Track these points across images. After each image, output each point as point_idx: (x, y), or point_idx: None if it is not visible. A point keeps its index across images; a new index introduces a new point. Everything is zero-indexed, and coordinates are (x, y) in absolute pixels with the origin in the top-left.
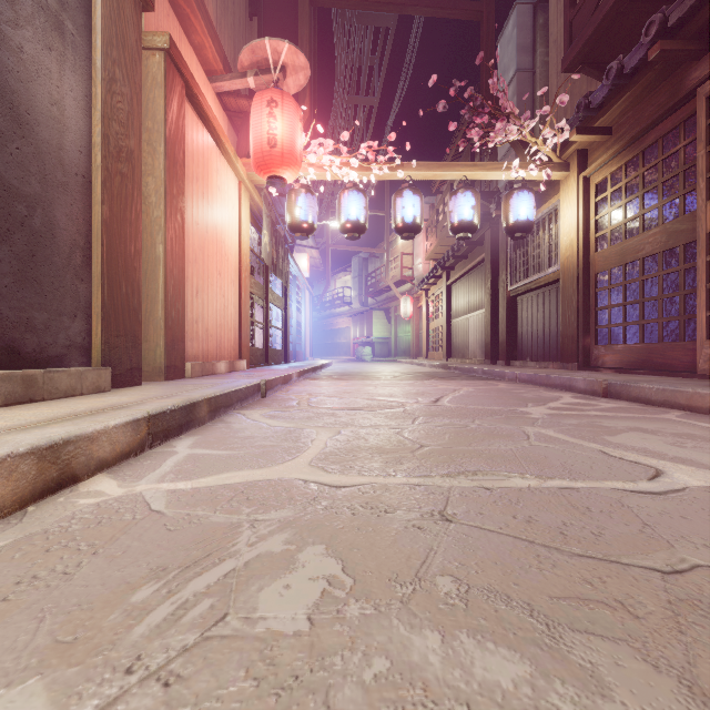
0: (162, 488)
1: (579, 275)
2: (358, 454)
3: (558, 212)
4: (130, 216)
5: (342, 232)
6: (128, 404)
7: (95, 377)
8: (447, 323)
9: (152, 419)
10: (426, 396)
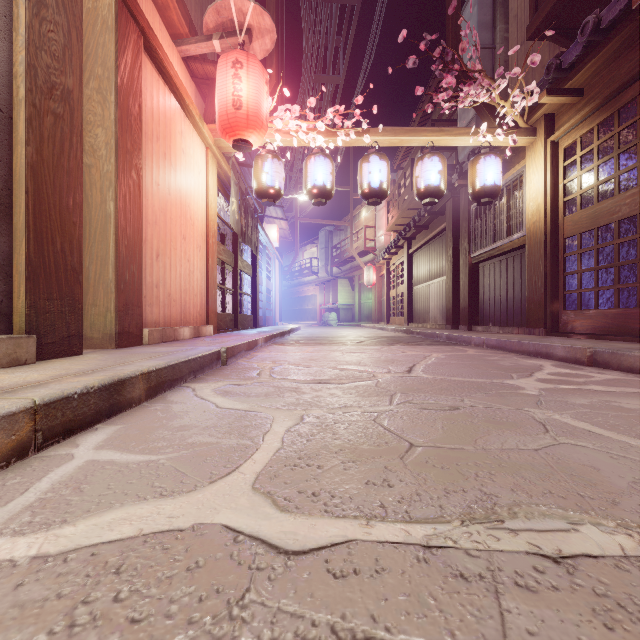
0: None
1: (547, 240)
2: (326, 462)
3: (524, 178)
4: (67, 164)
5: (308, 198)
6: (23, 386)
7: (12, 348)
8: (408, 290)
9: (43, 410)
10: (397, 364)
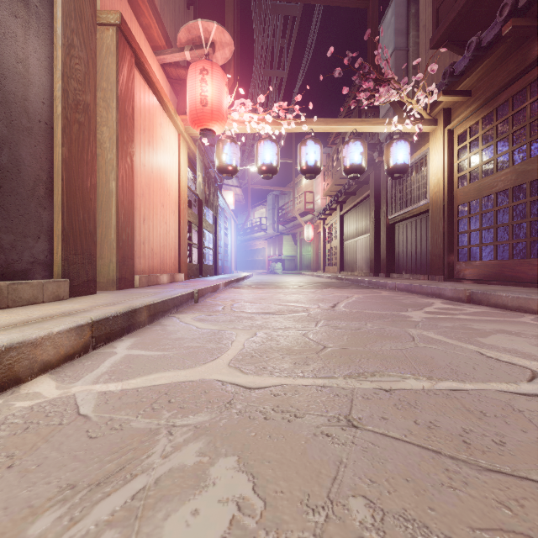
0: (94, 390)
1: (445, 207)
2: (271, 355)
3: (428, 157)
4: (86, 157)
5: (259, 173)
6: (77, 311)
7: (55, 288)
8: (340, 244)
9: (95, 325)
10: (325, 302)
